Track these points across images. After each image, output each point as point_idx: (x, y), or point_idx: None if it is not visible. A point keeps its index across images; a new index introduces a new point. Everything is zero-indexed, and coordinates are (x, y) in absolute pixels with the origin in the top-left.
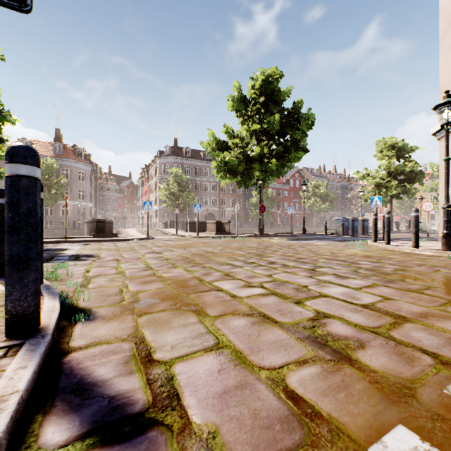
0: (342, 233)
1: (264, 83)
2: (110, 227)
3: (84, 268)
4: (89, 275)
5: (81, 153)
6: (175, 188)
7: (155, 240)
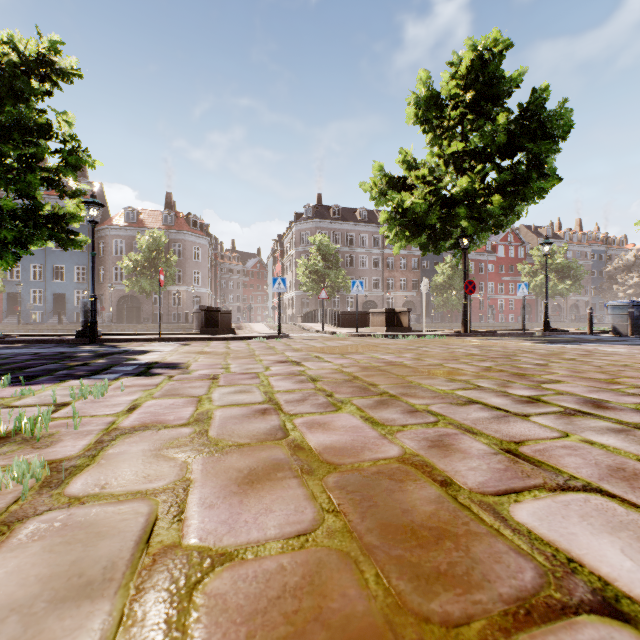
0: (631, 331)
1: (475, 64)
2: (227, 319)
3: (134, 396)
4: (123, 423)
5: (196, 222)
6: (319, 264)
7: (290, 339)
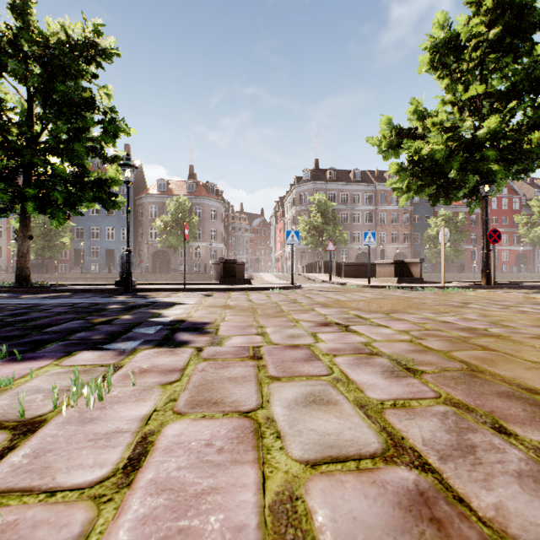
0: None
1: None
2: (241, 270)
3: (146, 406)
4: None
5: (213, 188)
6: (318, 220)
7: (305, 290)
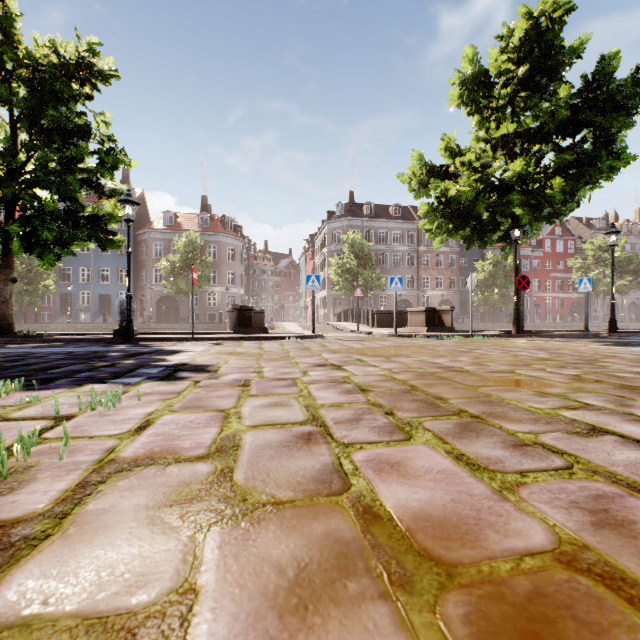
0: None
1: (530, 33)
2: (260, 319)
3: (149, 408)
4: (124, 451)
5: (230, 224)
6: (352, 262)
7: (325, 339)
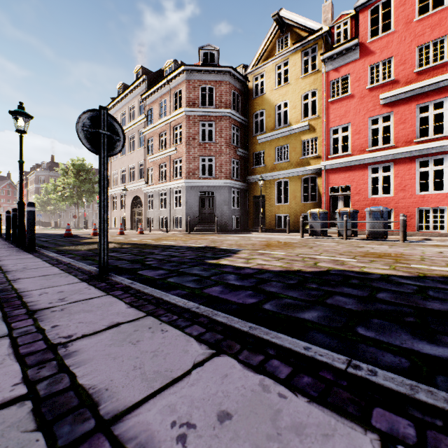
0: None
1: (73, 165)
2: None
3: None
4: None
5: None
6: (45, 198)
7: None
